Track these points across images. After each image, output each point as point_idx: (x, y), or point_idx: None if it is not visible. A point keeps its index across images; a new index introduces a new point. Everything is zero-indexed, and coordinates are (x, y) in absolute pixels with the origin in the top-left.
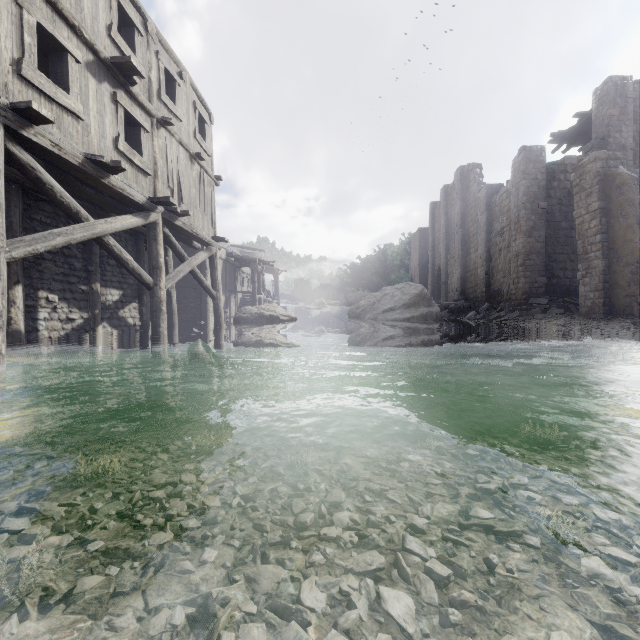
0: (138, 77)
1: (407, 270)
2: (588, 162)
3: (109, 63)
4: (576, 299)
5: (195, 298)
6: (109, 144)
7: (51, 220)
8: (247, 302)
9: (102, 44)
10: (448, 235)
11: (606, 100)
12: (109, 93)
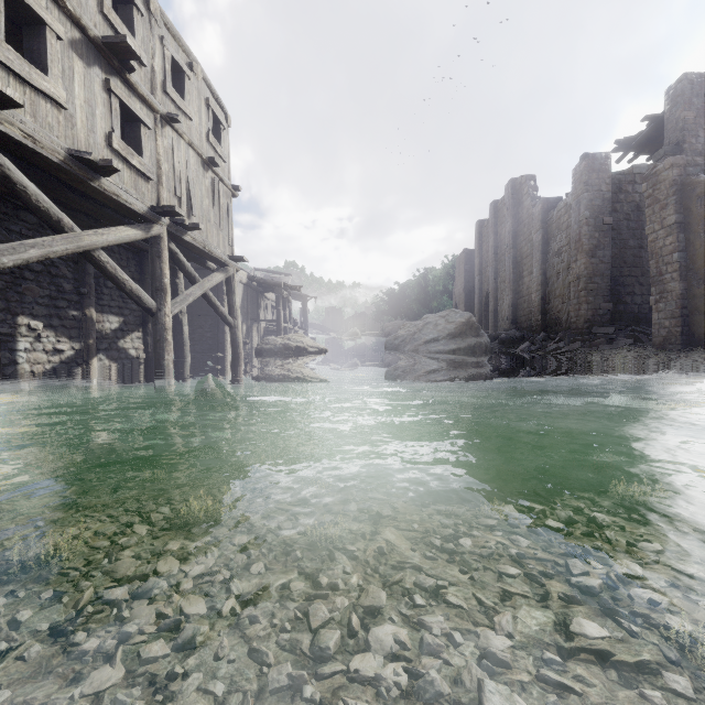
0: (138, 64)
1: (451, 297)
2: (663, 169)
3: (100, 43)
4: (646, 328)
5: (211, 327)
6: (100, 140)
7: (34, 233)
8: (272, 332)
9: (92, 20)
10: (497, 257)
11: (680, 100)
12: (101, 80)
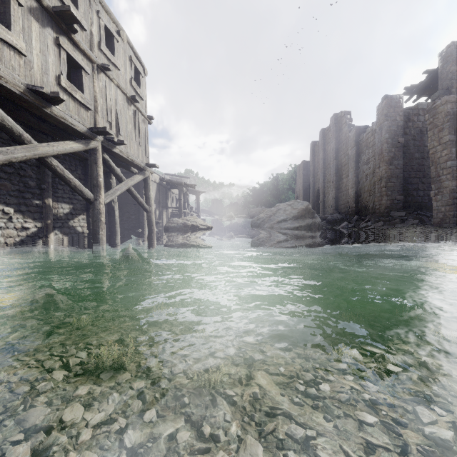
0: (80, 29)
1: (294, 192)
2: (440, 104)
3: (52, 11)
4: (427, 212)
5: (135, 212)
6: (52, 80)
7: (7, 146)
8: (176, 215)
9: None
10: (325, 165)
11: (450, 59)
12: (52, 37)
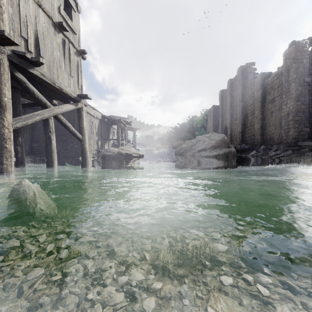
0: None
1: (205, 129)
2: None
3: None
4: None
5: (77, 142)
6: None
7: None
8: (116, 146)
9: None
10: (232, 107)
11: None
12: None
